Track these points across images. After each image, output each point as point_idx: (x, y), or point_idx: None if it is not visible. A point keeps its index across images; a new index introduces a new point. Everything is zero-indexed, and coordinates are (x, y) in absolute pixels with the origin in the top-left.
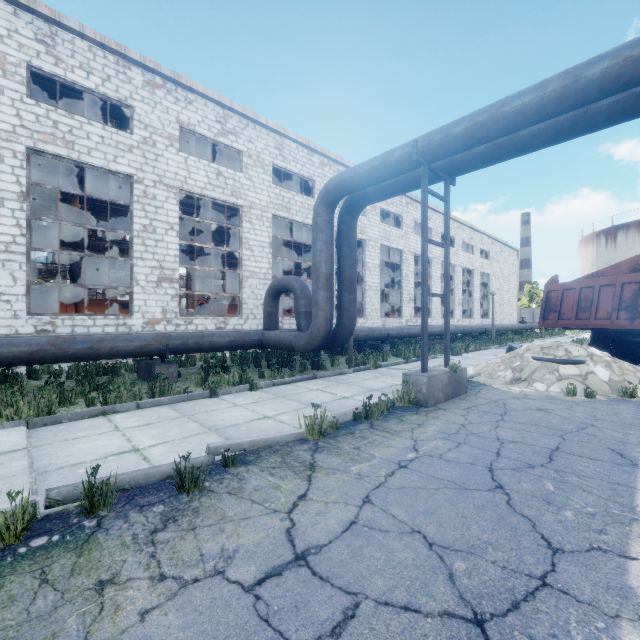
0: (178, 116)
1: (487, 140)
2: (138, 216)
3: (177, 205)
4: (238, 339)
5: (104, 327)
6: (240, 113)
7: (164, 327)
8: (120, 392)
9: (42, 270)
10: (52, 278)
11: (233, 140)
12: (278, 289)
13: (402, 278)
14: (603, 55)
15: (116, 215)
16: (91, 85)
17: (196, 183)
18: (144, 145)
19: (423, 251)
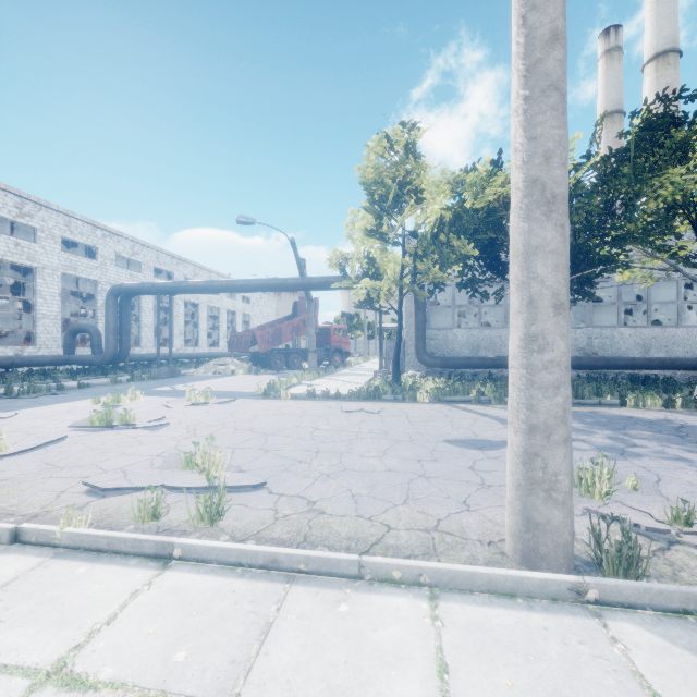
0: None
1: (178, 291)
2: None
3: None
4: (54, 360)
5: None
6: (36, 202)
7: None
8: (11, 380)
9: None
10: None
11: (29, 220)
12: (77, 331)
13: (174, 318)
14: (202, 282)
15: None
16: None
17: None
18: None
19: (158, 324)
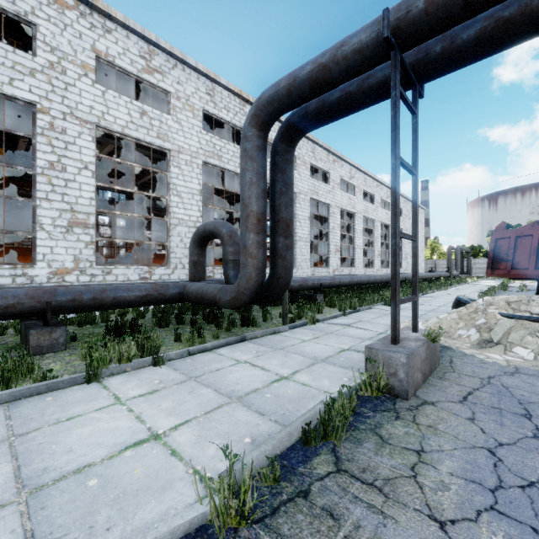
0: (94, 44)
1: None
2: (42, 151)
3: (93, 142)
4: (152, 293)
5: None
6: (167, 51)
7: (76, 278)
8: None
9: None
10: None
11: (159, 79)
12: (204, 235)
13: (329, 230)
14: None
15: None
16: None
17: (116, 120)
18: (50, 70)
19: (394, 172)
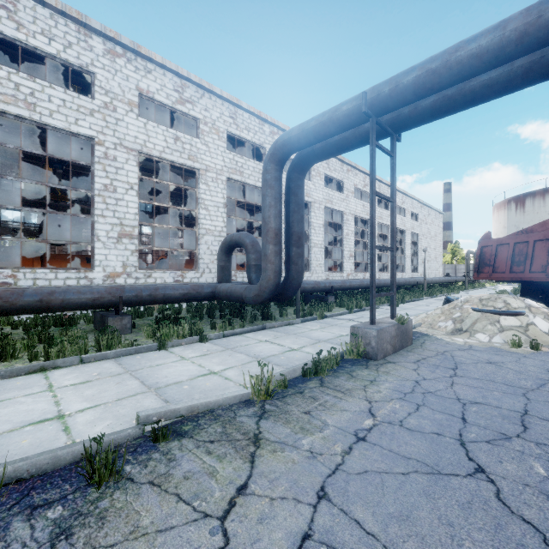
0: (138, 84)
1: (438, 89)
2: (99, 176)
3: (137, 167)
4: (191, 291)
5: (65, 280)
6: (196, 83)
7: (124, 280)
8: (63, 346)
9: (24, 230)
10: (29, 236)
11: (190, 108)
12: (230, 244)
13: (343, 237)
14: None
15: (88, 180)
16: (53, 51)
17: (155, 147)
18: (105, 109)
19: (371, 204)
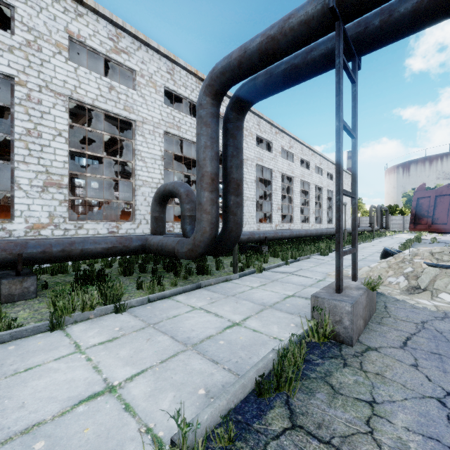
0: (67, 26)
1: None
2: (20, 119)
3: (66, 112)
4: (117, 245)
5: None
6: (132, 34)
7: (51, 232)
8: None
9: None
10: None
11: (126, 59)
12: (164, 194)
13: (272, 191)
14: None
15: None
16: None
17: (87, 93)
18: (27, 48)
19: (338, 134)
